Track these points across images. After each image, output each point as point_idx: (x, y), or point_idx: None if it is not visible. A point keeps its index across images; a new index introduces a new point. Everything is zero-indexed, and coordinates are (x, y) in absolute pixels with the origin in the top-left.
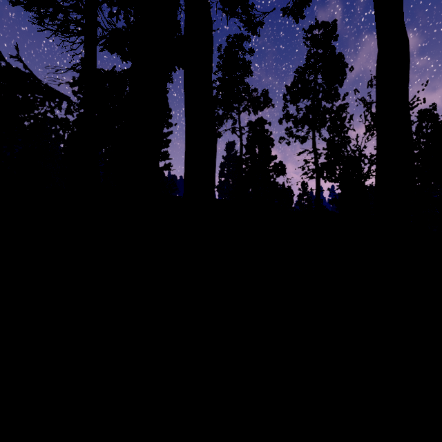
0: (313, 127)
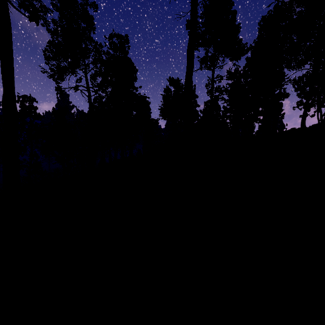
0: None
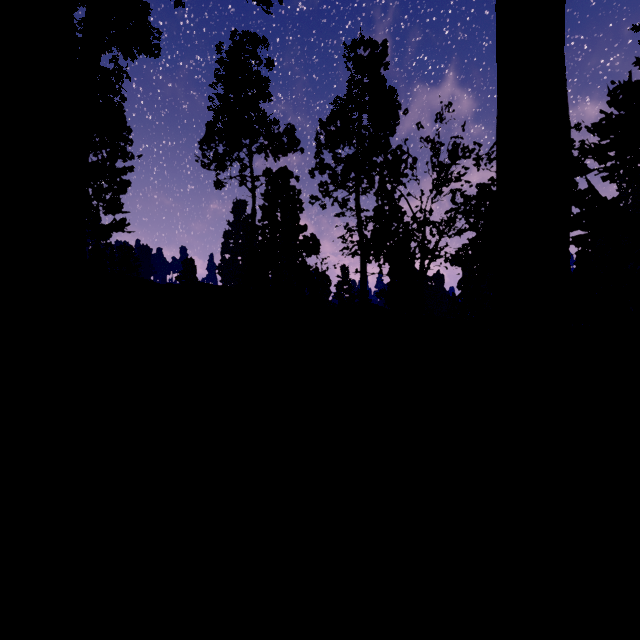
0: (359, 171)
